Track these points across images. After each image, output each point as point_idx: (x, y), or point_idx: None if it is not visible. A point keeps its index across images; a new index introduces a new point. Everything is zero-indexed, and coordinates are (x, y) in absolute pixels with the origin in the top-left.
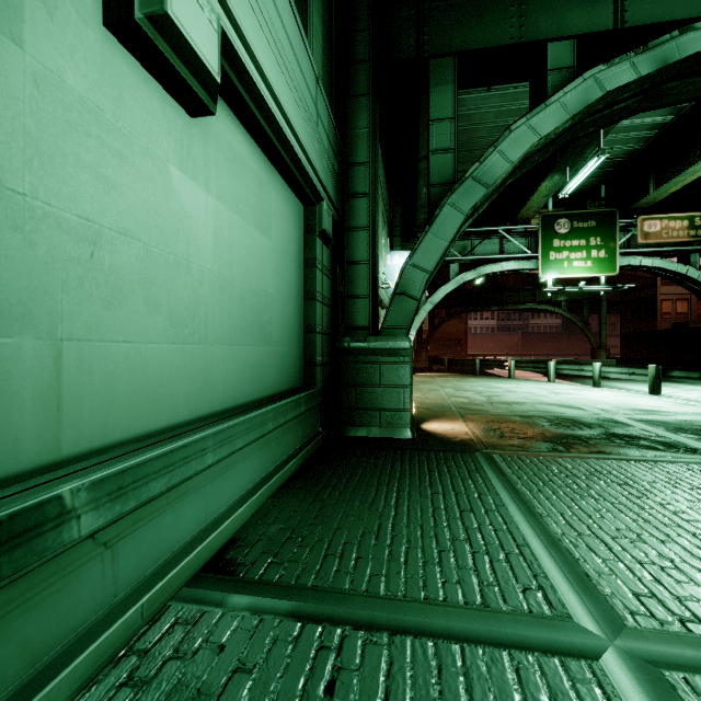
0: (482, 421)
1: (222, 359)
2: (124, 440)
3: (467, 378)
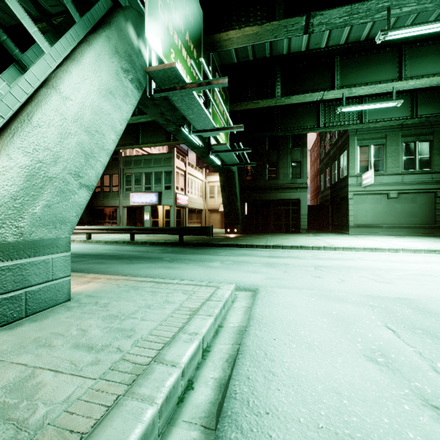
0: None
1: (402, 219)
2: (388, 224)
3: None
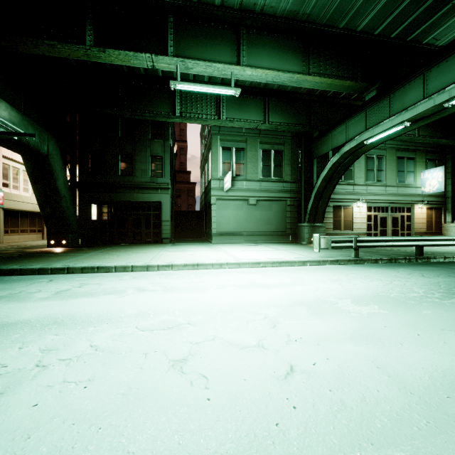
0: None
1: (261, 227)
2: (249, 232)
3: None
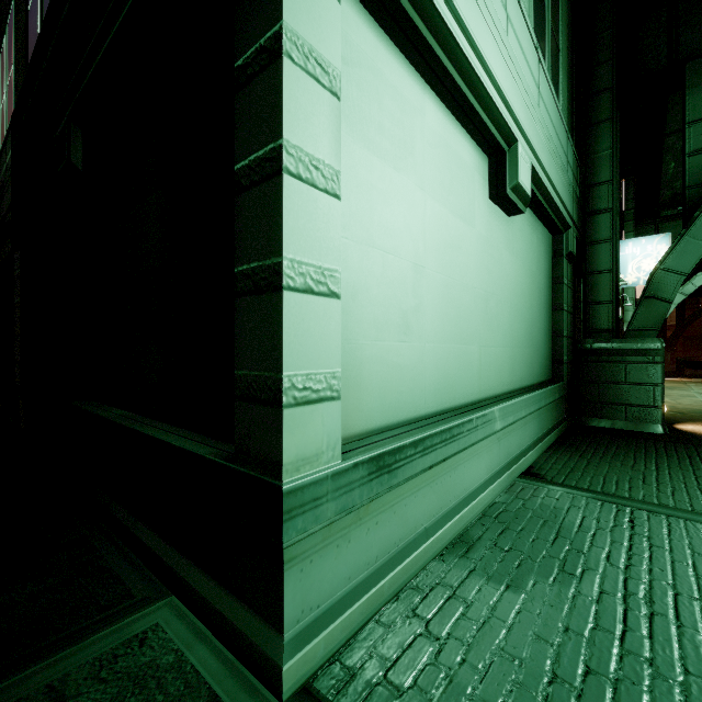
0: None
1: (517, 357)
2: (492, 395)
3: None
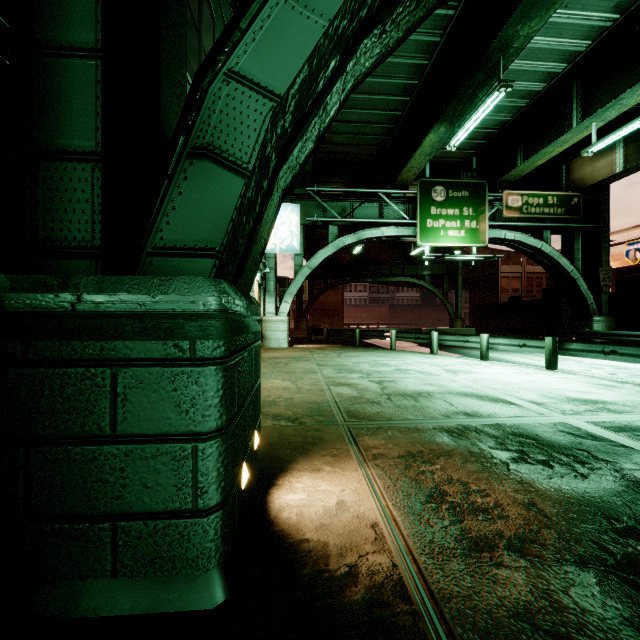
0: (393, 456)
1: None
2: None
3: (347, 351)
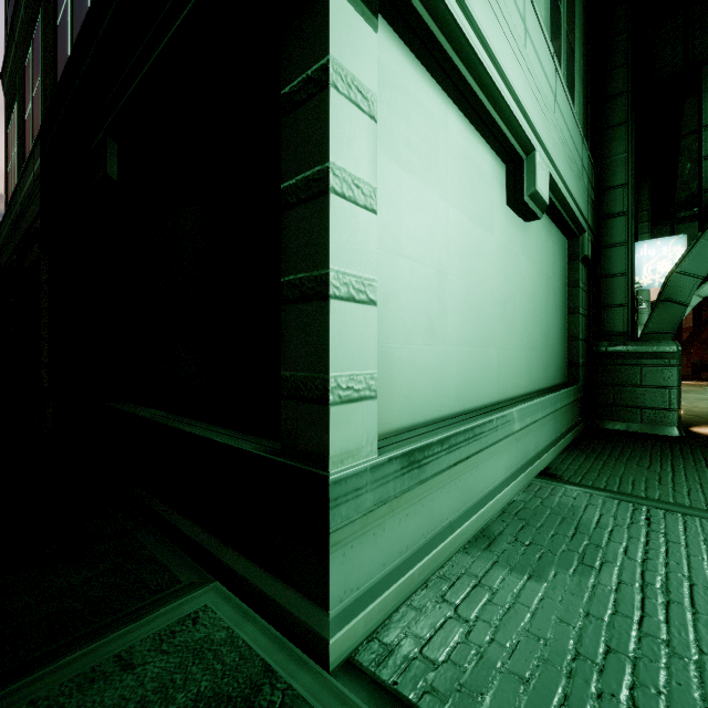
0: None
1: (534, 359)
2: (509, 397)
3: None
